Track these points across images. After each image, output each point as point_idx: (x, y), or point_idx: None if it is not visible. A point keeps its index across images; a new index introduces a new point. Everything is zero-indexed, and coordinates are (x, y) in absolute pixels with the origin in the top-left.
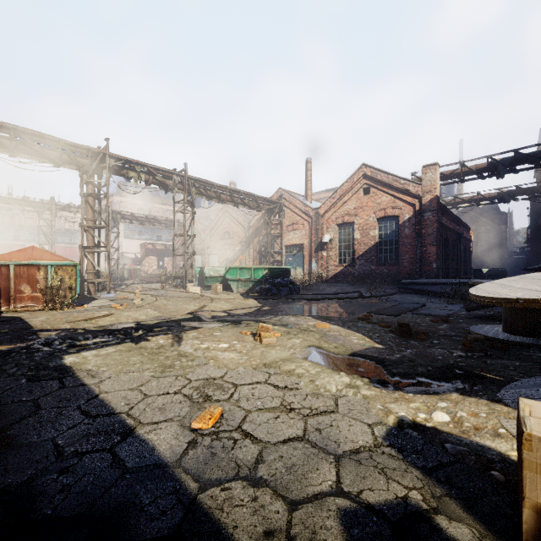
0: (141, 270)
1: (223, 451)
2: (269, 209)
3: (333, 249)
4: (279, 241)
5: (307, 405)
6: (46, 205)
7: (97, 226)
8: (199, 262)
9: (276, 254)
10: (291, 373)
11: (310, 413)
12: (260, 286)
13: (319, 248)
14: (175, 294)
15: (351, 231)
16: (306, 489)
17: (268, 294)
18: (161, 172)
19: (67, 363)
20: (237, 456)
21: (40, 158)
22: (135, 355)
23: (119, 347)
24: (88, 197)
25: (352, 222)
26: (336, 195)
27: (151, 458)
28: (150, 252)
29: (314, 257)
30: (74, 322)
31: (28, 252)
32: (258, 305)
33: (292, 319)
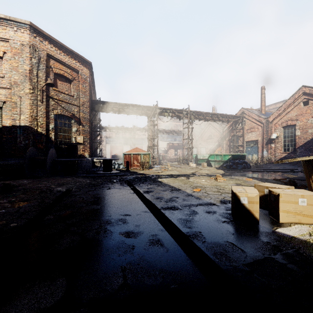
0: (167, 156)
1: (200, 193)
2: (234, 121)
3: (279, 143)
4: (241, 139)
5: (224, 191)
6: (132, 129)
7: (153, 138)
8: (195, 152)
9: (240, 147)
10: (224, 187)
11: (224, 192)
12: (226, 164)
13: (268, 142)
14: (184, 167)
15: (293, 130)
16: (216, 197)
17: (230, 168)
18: (178, 111)
19: (159, 180)
20: (203, 194)
21: (135, 113)
22: (176, 180)
23: (171, 178)
24: (150, 126)
25: (294, 124)
26: (281, 108)
27: (185, 192)
28: (171, 147)
29: (265, 148)
30: (153, 173)
31: (135, 149)
32: (223, 172)
33: (236, 177)
